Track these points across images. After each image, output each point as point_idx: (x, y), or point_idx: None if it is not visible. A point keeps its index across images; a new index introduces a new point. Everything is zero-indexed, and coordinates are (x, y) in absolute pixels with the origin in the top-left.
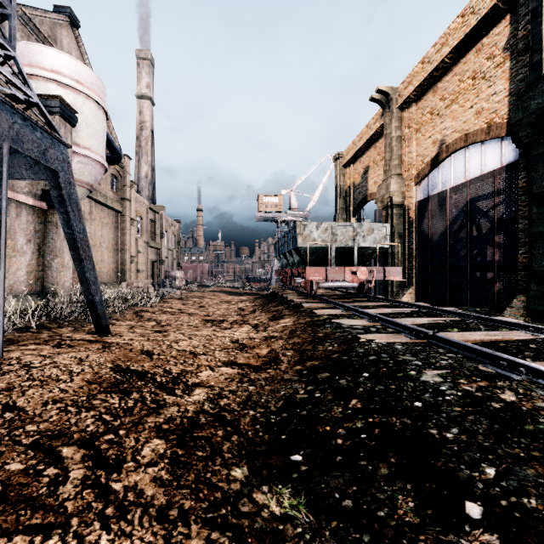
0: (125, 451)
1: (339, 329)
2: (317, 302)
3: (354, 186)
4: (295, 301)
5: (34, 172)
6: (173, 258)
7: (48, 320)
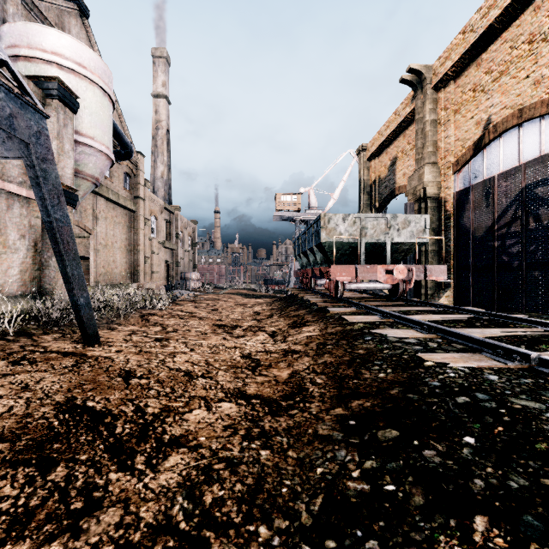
0: None
1: (386, 344)
2: (344, 305)
3: (380, 180)
4: (318, 304)
5: (7, 149)
6: (189, 260)
7: (37, 324)
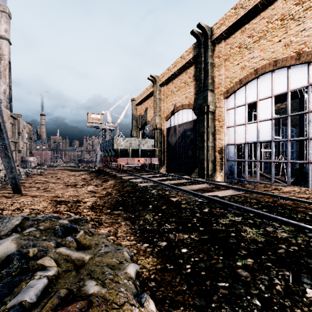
0: (79, 211)
1: (132, 183)
2: (123, 173)
3: (141, 116)
4: (113, 173)
5: None
6: (27, 148)
7: None
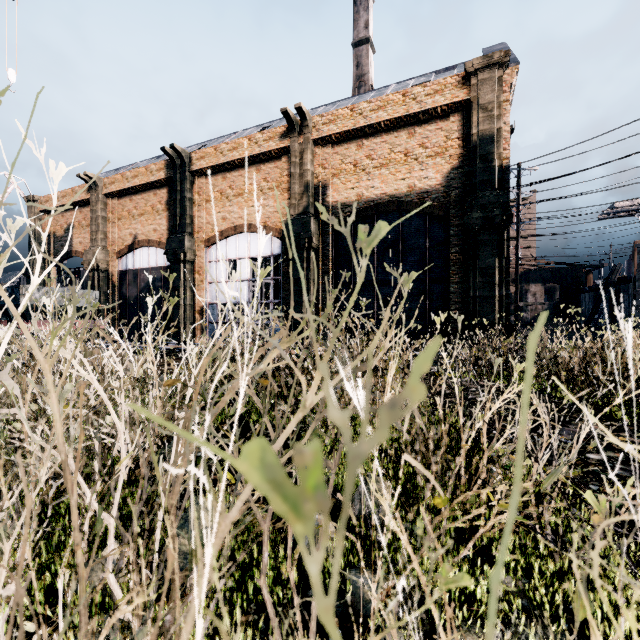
0: None
1: None
2: None
3: (56, 237)
4: None
5: None
6: None
7: None
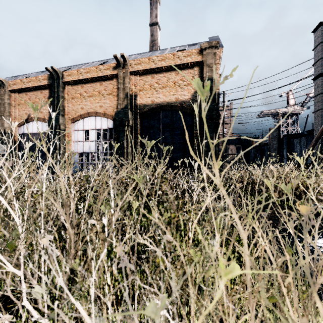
0: None
1: None
2: None
3: None
4: None
5: None
6: None
7: None
